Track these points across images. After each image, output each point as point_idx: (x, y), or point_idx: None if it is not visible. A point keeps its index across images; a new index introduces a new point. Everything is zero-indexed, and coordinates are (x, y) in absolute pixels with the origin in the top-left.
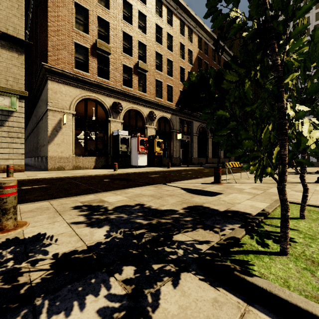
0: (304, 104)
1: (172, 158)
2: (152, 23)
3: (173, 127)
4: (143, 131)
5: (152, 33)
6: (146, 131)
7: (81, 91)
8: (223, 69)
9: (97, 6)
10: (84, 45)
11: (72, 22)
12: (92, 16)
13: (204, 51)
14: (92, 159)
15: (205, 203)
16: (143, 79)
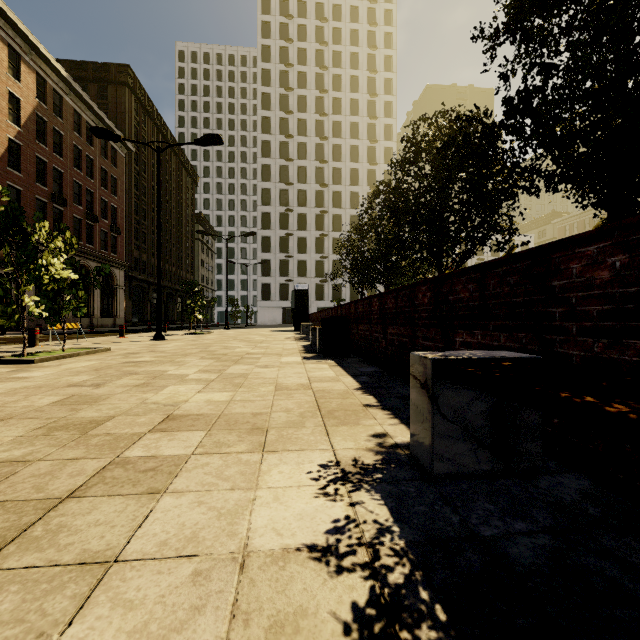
0: (65, 290)
1: None
2: None
3: None
4: None
5: None
6: None
7: None
8: (100, 154)
9: None
10: None
11: None
12: None
13: (52, 107)
14: None
15: None
16: None
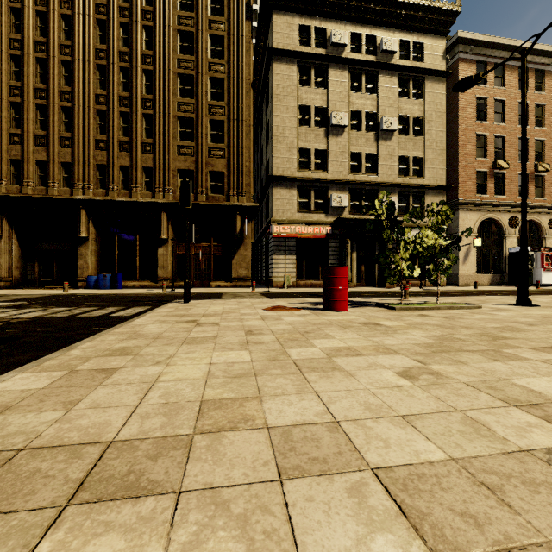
0: None
1: None
2: (551, 109)
3: None
4: (539, 243)
5: (551, 122)
6: (544, 243)
7: (481, 214)
8: None
9: (494, 126)
10: (484, 169)
11: (474, 153)
12: (490, 139)
13: None
14: (488, 277)
15: None
16: (539, 181)
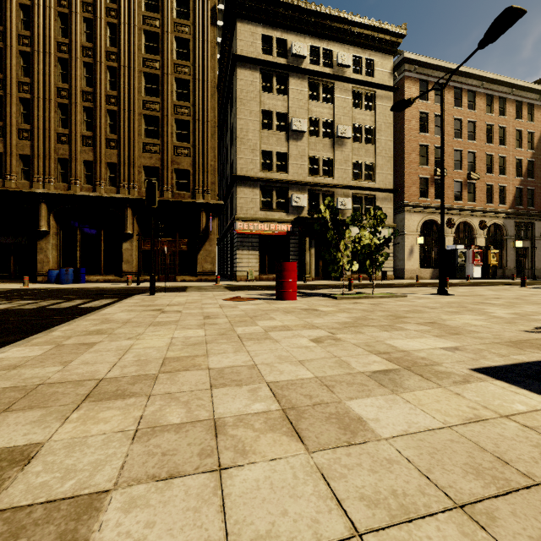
0: None
1: (504, 269)
2: (481, 125)
3: (507, 234)
4: (471, 242)
5: (481, 136)
6: (475, 241)
7: (423, 215)
8: None
9: (434, 138)
10: (426, 176)
11: (417, 161)
12: (431, 149)
13: None
14: (429, 271)
15: None
16: (471, 188)
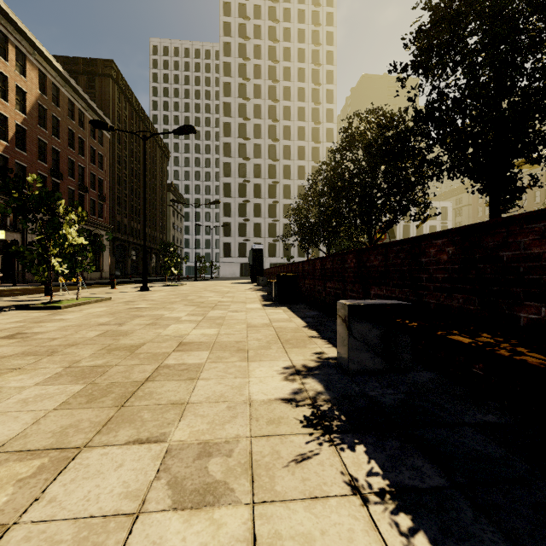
0: (78, 252)
1: None
2: None
3: None
4: None
5: None
6: None
7: None
8: (90, 135)
9: None
10: None
11: None
12: None
13: (51, 98)
14: None
15: (27, 303)
16: None
